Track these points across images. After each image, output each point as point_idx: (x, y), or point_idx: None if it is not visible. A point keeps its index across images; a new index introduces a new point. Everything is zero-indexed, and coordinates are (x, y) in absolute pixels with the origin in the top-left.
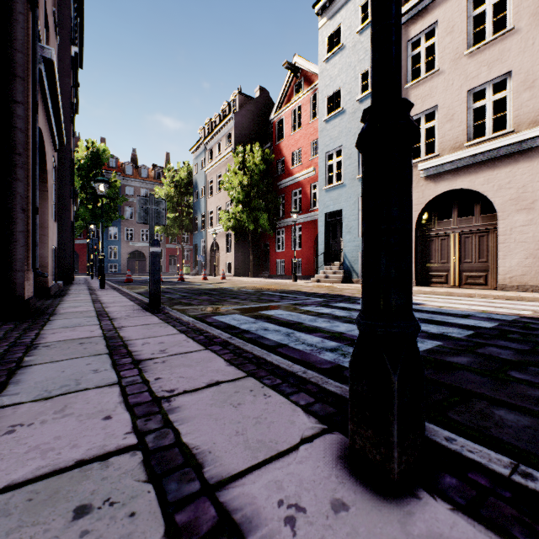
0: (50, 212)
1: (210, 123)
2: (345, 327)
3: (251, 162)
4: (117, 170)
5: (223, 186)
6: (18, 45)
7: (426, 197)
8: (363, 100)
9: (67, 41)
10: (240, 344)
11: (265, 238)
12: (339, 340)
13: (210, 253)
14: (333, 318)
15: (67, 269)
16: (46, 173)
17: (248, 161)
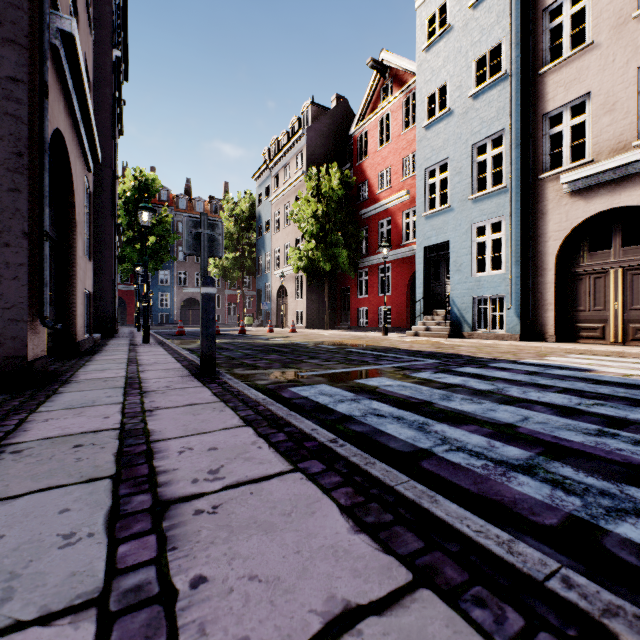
0: (79, 246)
1: (277, 143)
2: (508, 412)
3: (327, 186)
4: (169, 204)
5: (293, 217)
6: None
7: (572, 220)
8: (478, 95)
9: (108, 44)
10: (359, 461)
11: (344, 281)
12: (521, 443)
13: (277, 299)
14: (475, 394)
15: (108, 319)
16: (73, 194)
17: (324, 185)
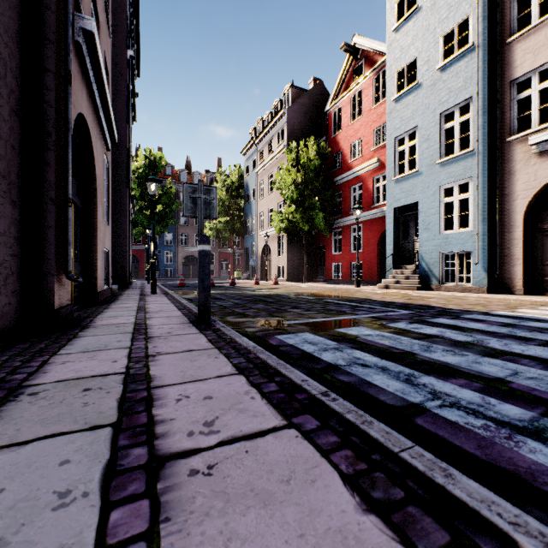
0: (99, 212)
1: (262, 122)
2: (494, 365)
3: (305, 157)
4: (173, 178)
5: (275, 185)
6: (46, 2)
7: (541, 179)
8: (446, 68)
9: (124, 46)
10: (355, 419)
11: (320, 240)
12: (518, 401)
13: (262, 256)
14: (456, 346)
15: (124, 273)
16: (94, 169)
17: (302, 157)
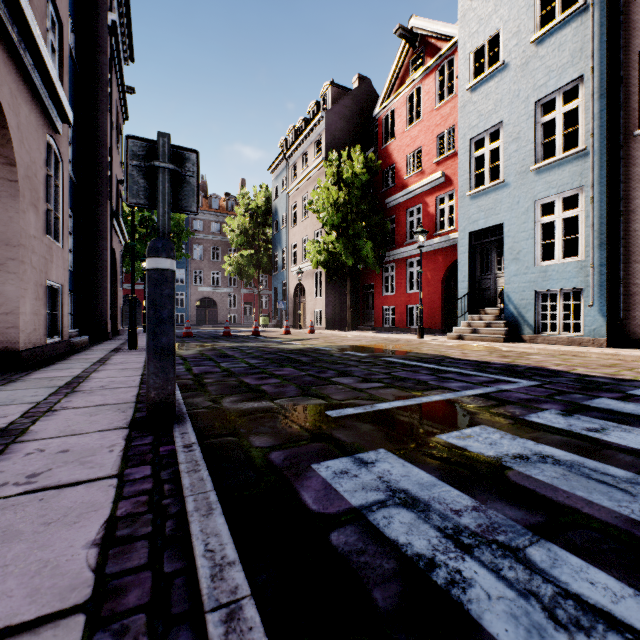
0: (28, 221)
1: (294, 131)
2: None
3: (349, 171)
4: None
5: (311, 207)
6: None
7: None
8: (544, 39)
9: (102, 6)
10: None
11: (367, 278)
12: None
13: (294, 298)
14: None
15: (102, 319)
16: (11, 146)
17: (346, 170)
